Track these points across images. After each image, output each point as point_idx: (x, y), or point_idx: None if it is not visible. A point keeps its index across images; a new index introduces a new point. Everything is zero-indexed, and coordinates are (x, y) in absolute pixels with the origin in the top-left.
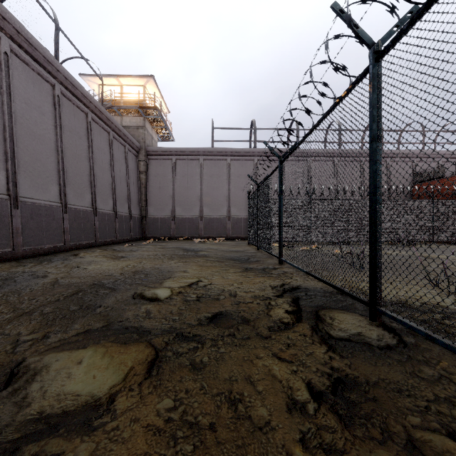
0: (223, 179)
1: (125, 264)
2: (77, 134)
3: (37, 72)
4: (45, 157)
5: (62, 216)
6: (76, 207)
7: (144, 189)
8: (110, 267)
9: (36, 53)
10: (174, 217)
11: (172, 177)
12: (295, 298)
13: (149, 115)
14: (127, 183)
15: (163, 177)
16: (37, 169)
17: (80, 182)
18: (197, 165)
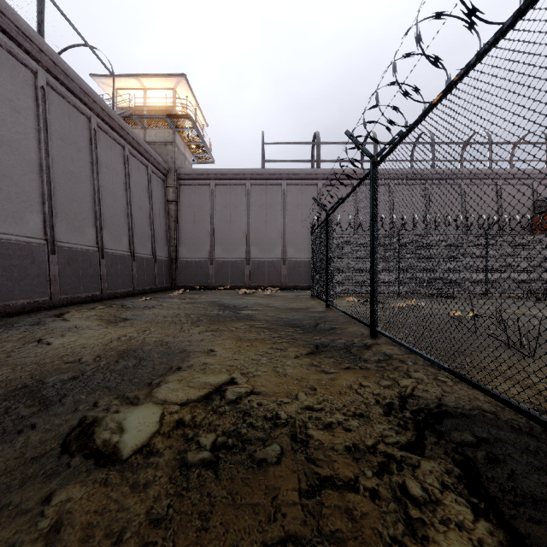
0: (276, 210)
1: (117, 335)
2: (74, 144)
3: (7, 49)
4: (19, 173)
5: (47, 258)
6: (71, 246)
7: (174, 224)
8: (89, 341)
9: (4, 19)
10: (213, 260)
11: (209, 208)
12: (460, 460)
13: (180, 127)
14: (151, 215)
15: (198, 208)
16: (5, 189)
17: (77, 210)
18: (243, 192)
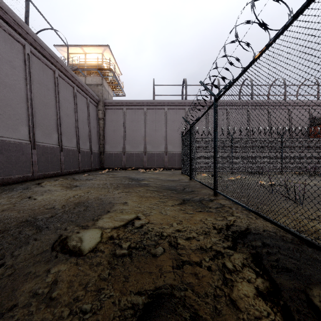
0: (161, 124)
1: (73, 194)
2: (45, 86)
3: (8, 33)
4: (15, 103)
5: (31, 151)
6: (44, 144)
7: (102, 132)
8: (57, 198)
9: (7, 16)
10: (125, 153)
11: (123, 122)
12: (253, 253)
13: (106, 76)
14: (89, 126)
15: (116, 122)
16: (7, 112)
17: (47, 124)
18: (142, 113)
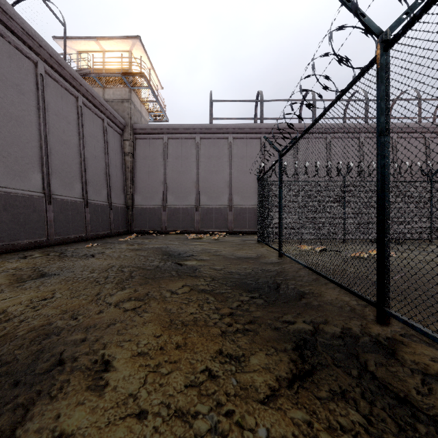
0: (223, 162)
1: None
2: (15, 86)
3: None
4: None
5: None
6: (9, 191)
7: (130, 174)
8: None
9: None
10: (166, 207)
11: (162, 160)
12: None
13: (135, 86)
14: (106, 165)
15: (153, 160)
16: None
17: (19, 154)
18: (193, 145)
